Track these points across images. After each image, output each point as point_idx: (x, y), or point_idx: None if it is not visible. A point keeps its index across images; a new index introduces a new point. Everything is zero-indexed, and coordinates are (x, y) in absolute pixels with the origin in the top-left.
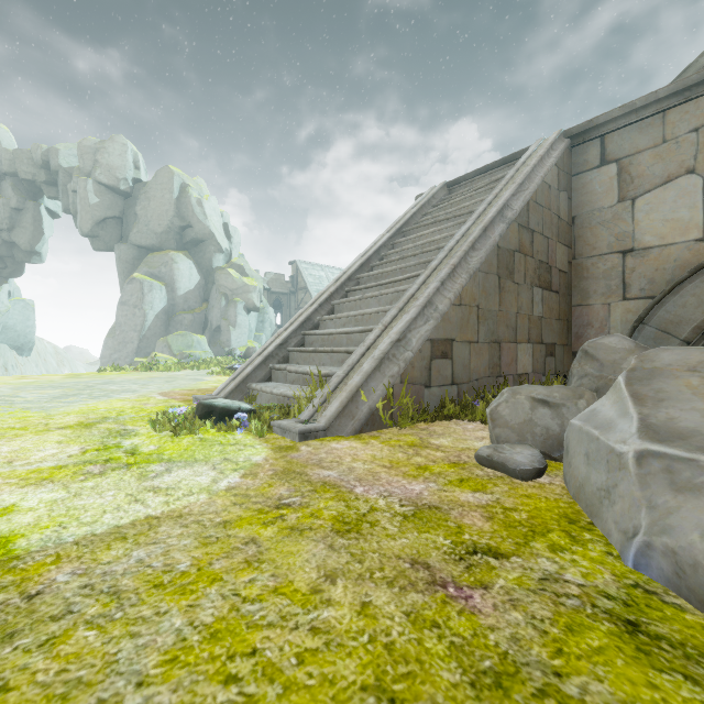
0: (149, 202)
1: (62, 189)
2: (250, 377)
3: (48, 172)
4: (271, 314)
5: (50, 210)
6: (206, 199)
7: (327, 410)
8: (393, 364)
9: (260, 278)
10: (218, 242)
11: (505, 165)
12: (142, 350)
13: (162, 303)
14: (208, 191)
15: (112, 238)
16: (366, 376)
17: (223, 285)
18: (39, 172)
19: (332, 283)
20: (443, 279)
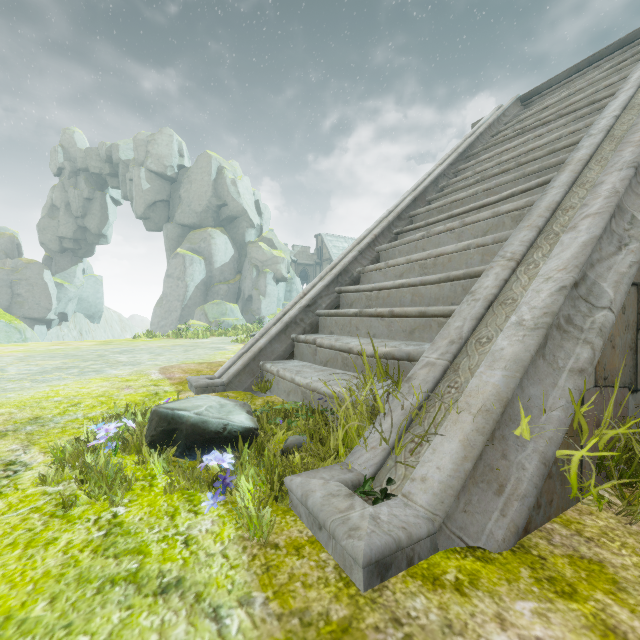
0: (190, 185)
1: (121, 179)
2: (264, 353)
3: (111, 165)
4: (297, 284)
5: (113, 199)
6: (239, 179)
7: (425, 461)
8: (570, 340)
9: (287, 251)
10: (250, 218)
11: (625, 47)
12: (184, 318)
13: (201, 275)
14: (241, 173)
15: (161, 219)
16: (521, 372)
17: (254, 257)
18: (104, 166)
19: (374, 225)
20: (637, 163)
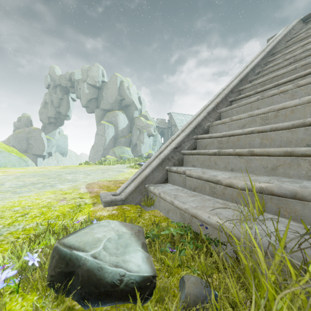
0: (107, 90)
1: (76, 89)
2: (148, 178)
3: (71, 82)
4: (159, 137)
5: (72, 98)
6: (130, 86)
7: None
8: None
9: (154, 121)
10: (136, 105)
11: None
12: (104, 154)
13: (112, 133)
14: (132, 83)
15: (94, 107)
16: None
17: (138, 124)
18: (68, 83)
19: (214, 97)
20: None
